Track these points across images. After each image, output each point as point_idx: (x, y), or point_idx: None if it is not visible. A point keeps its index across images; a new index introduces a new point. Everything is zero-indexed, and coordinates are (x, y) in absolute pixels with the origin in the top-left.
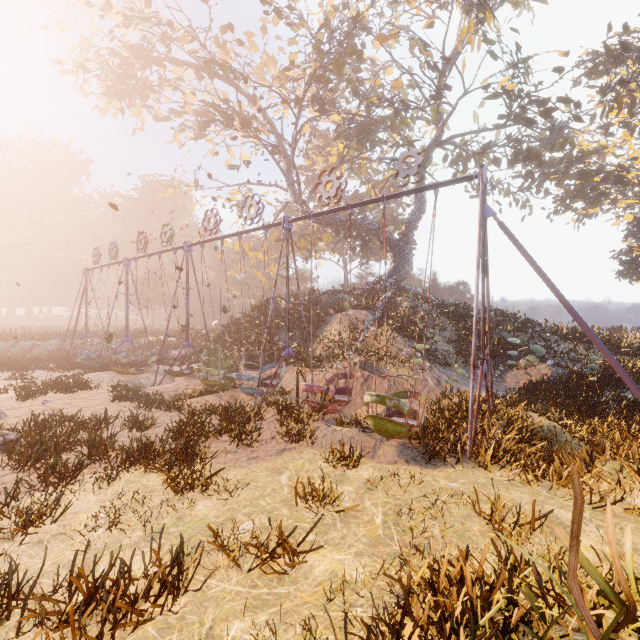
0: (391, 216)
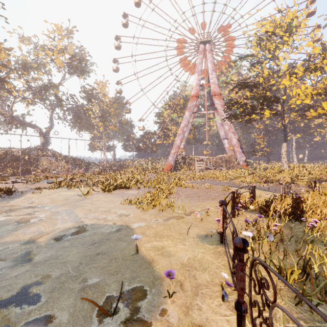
0: None
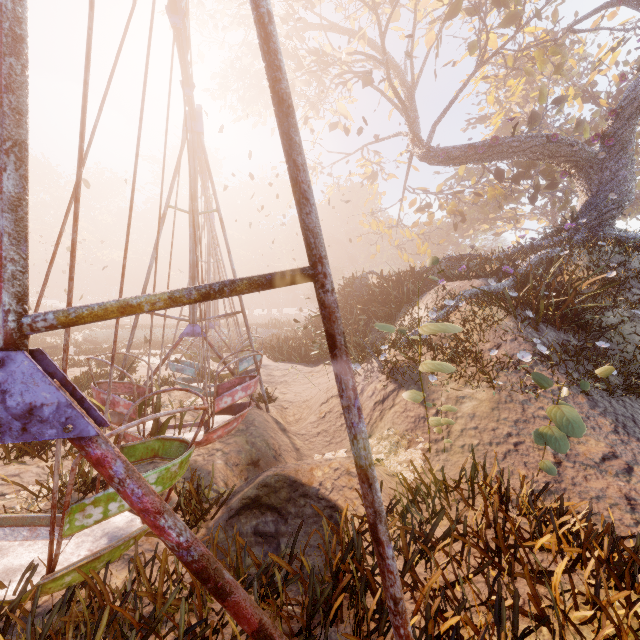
0: None
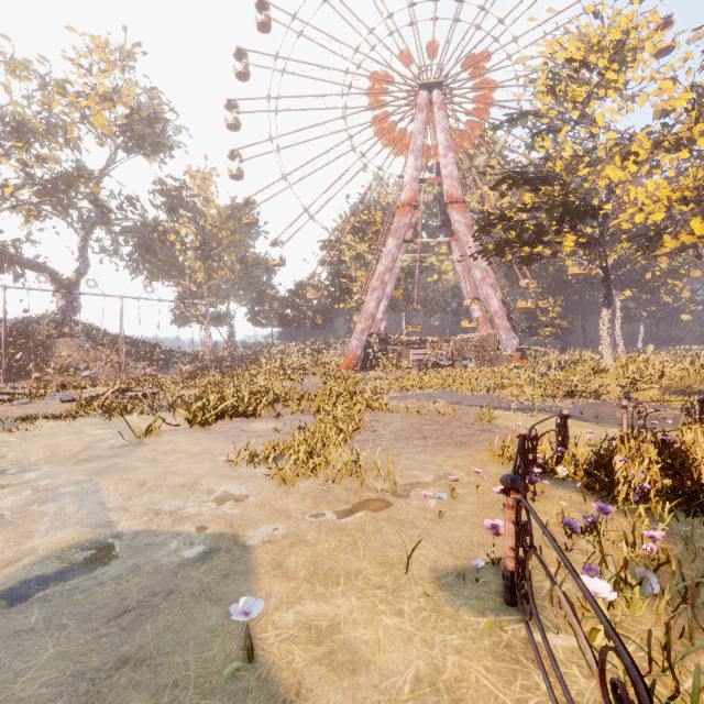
0: None
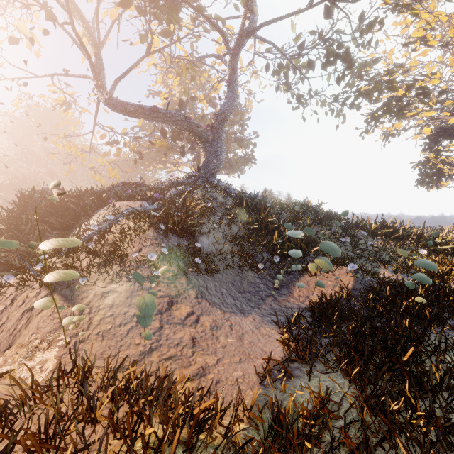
0: (233, 134)
